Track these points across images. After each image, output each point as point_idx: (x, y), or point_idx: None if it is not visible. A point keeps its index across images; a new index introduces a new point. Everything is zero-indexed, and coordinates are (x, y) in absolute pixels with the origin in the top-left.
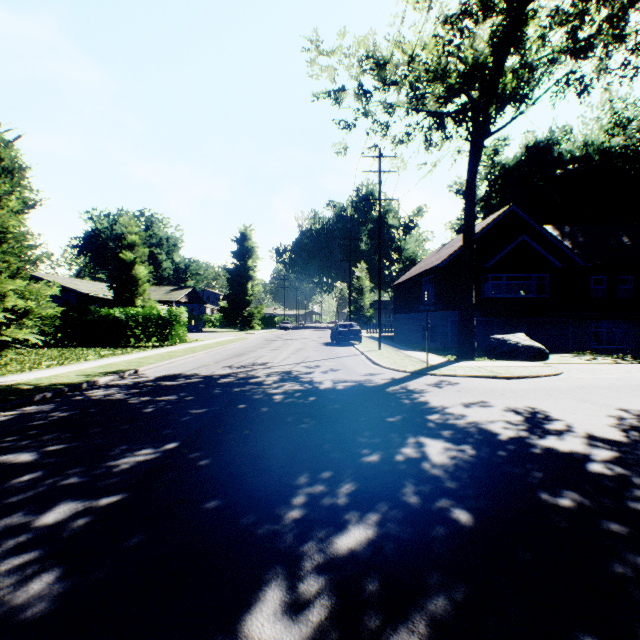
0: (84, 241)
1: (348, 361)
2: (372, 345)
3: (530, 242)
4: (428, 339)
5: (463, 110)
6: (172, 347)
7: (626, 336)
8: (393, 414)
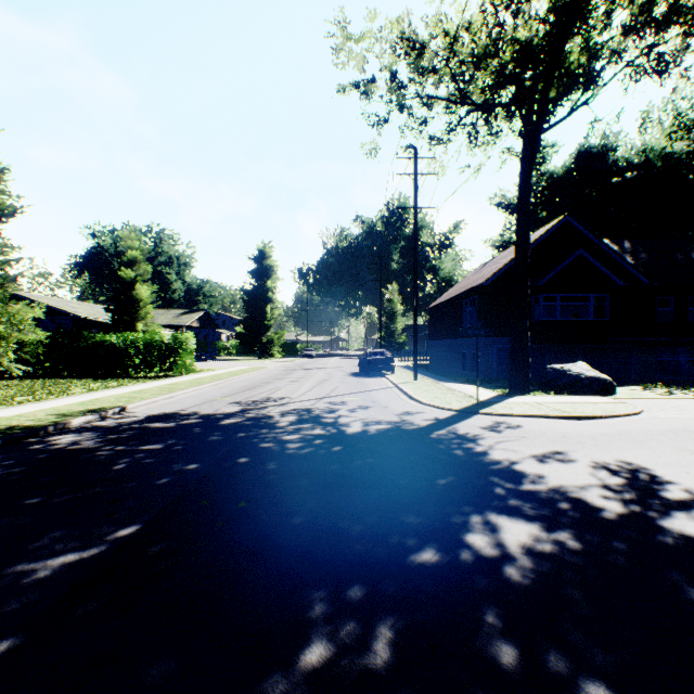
0: (85, 259)
1: (380, 395)
2: (407, 376)
3: (588, 257)
4: (470, 369)
5: (518, 95)
6: (176, 378)
7: (690, 365)
8: (445, 473)
